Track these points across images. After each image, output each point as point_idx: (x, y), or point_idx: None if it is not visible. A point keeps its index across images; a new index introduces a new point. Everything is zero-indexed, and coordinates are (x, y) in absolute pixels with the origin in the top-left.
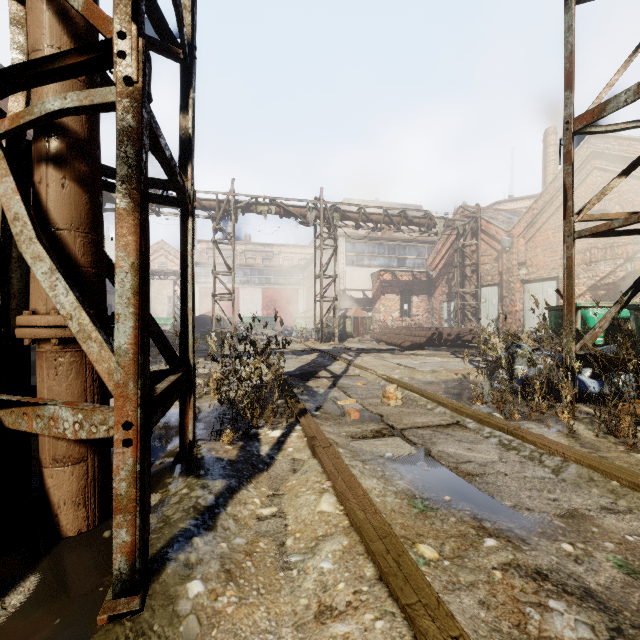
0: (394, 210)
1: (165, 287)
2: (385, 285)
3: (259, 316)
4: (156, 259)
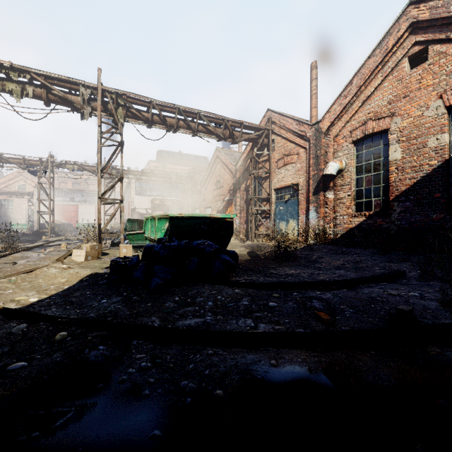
0: (190, 159)
1: (24, 202)
2: (156, 206)
3: (90, 223)
4: (16, 182)
